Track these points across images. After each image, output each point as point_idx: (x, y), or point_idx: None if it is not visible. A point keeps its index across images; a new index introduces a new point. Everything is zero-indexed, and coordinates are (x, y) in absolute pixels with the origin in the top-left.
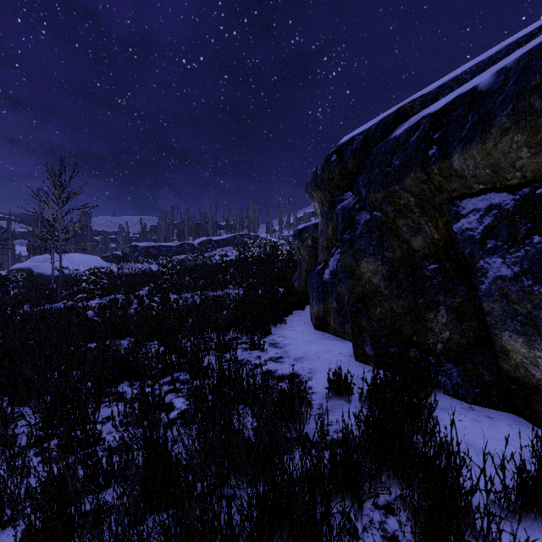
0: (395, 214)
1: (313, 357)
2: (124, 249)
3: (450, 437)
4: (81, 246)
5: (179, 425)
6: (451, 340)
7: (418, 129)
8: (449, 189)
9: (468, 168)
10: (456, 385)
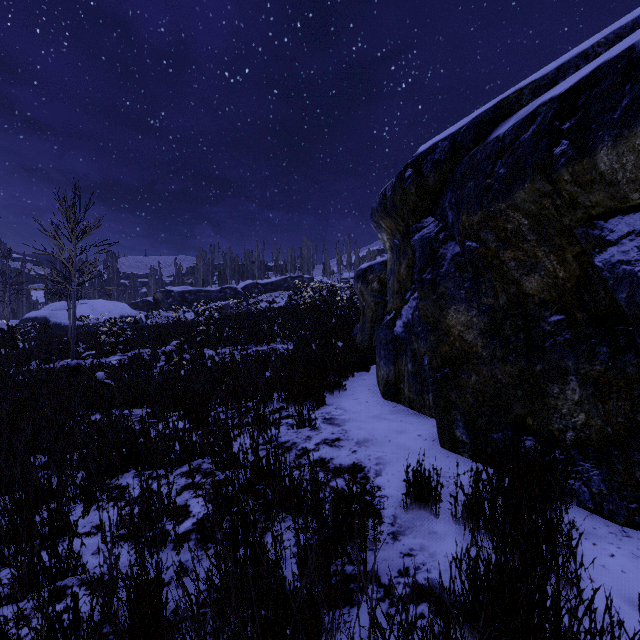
0: (499, 244)
1: (382, 441)
2: (156, 294)
3: (602, 588)
4: (107, 290)
5: (193, 543)
6: (589, 426)
7: (535, 121)
8: (587, 203)
9: (624, 169)
10: (597, 495)
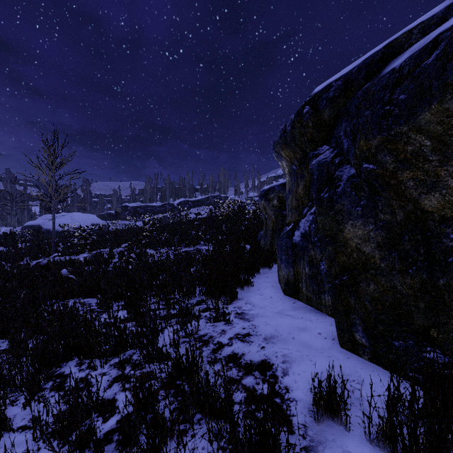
0: (397, 165)
1: (287, 337)
2: (117, 209)
3: None
4: (83, 206)
5: (114, 446)
6: None
7: (438, 47)
8: None
9: None
10: None
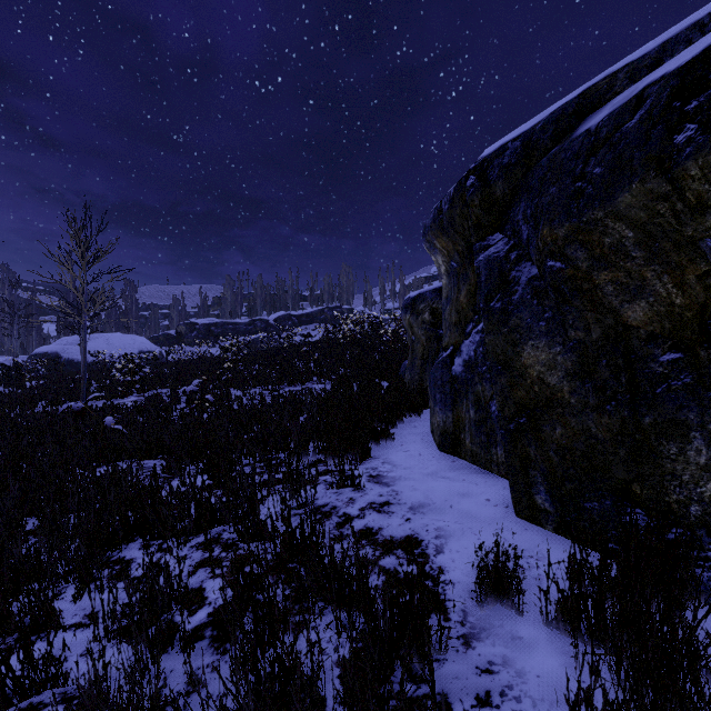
0: (592, 263)
1: (442, 506)
2: (179, 327)
3: None
4: (125, 323)
5: (208, 643)
6: None
7: (643, 105)
8: None
9: None
10: None
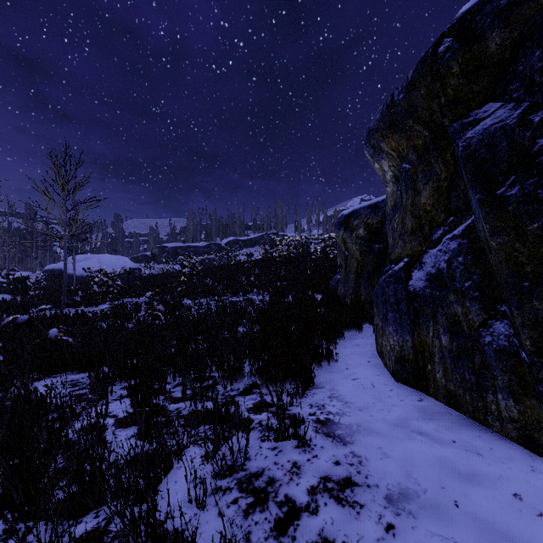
0: None
1: (440, 500)
2: (153, 250)
3: None
4: (114, 247)
5: None
6: None
7: None
8: None
9: None
10: None
